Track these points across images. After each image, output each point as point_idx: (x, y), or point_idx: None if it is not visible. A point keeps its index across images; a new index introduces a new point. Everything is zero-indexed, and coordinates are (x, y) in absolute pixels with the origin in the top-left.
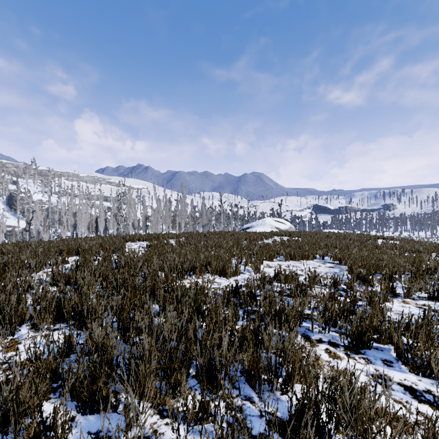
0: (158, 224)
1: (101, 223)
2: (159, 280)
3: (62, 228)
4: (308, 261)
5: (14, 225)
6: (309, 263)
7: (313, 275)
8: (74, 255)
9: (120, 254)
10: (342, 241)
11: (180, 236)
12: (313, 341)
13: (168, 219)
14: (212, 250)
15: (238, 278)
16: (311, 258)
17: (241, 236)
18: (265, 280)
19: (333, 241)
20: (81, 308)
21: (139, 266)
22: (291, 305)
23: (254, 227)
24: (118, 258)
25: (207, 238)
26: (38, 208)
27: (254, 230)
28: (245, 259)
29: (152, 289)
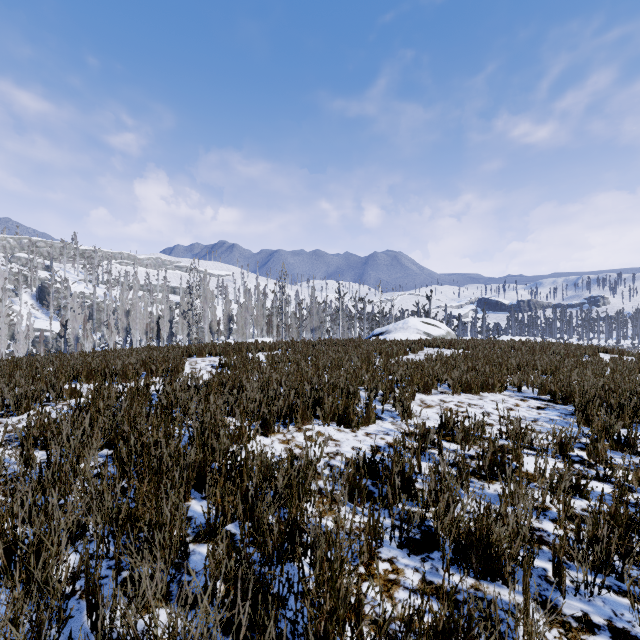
0: (247, 327)
1: (165, 325)
2: (217, 446)
3: (109, 332)
4: (493, 395)
5: (45, 328)
6: (497, 399)
7: (516, 428)
8: (99, 380)
9: (167, 381)
10: (544, 357)
11: (274, 348)
12: (569, 623)
13: (261, 320)
14: (325, 373)
15: (372, 429)
16: (499, 390)
17: (371, 347)
18: (427, 439)
19: (531, 357)
20: (13, 535)
21: (192, 408)
22: (495, 512)
23: (391, 332)
24: (162, 388)
25: (317, 352)
26: (77, 304)
27: (391, 336)
28: (384, 392)
29: (201, 468)
